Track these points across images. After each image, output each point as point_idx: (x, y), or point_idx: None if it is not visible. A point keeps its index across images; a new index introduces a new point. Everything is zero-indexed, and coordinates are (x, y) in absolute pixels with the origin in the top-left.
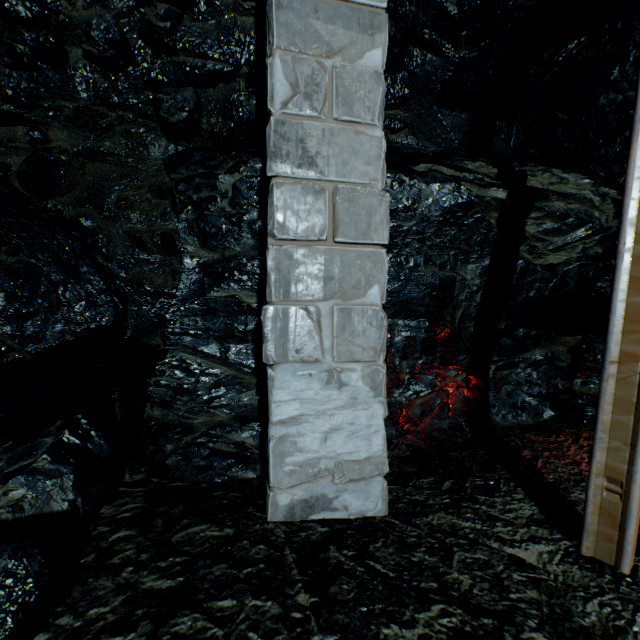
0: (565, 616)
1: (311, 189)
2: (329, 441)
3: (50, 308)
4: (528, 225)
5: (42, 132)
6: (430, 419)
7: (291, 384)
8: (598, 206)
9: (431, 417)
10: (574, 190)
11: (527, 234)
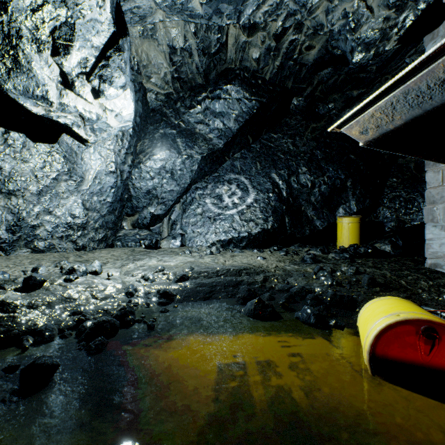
0: None
1: (435, 171)
2: (440, 247)
3: (417, 210)
4: None
5: None
6: None
7: (429, 229)
8: None
9: None
10: None
11: None
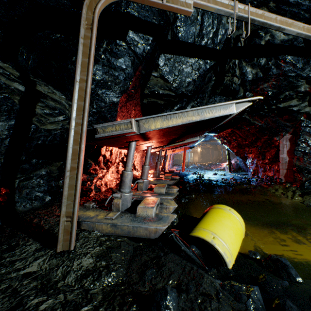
0: (49, 282)
1: None
2: None
3: None
4: (37, 108)
5: None
6: None
7: None
8: (68, 109)
9: None
10: (59, 99)
11: (37, 113)
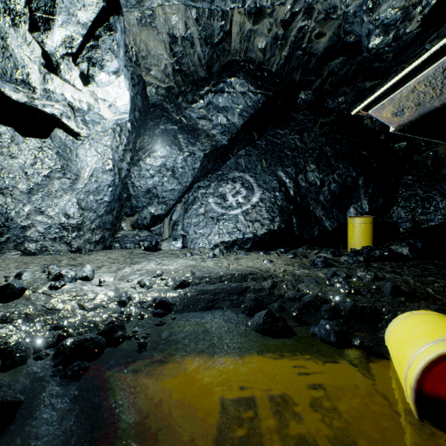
0: None
1: None
2: None
3: (435, 210)
4: None
5: (433, 151)
6: None
7: None
8: None
9: None
10: None
11: None
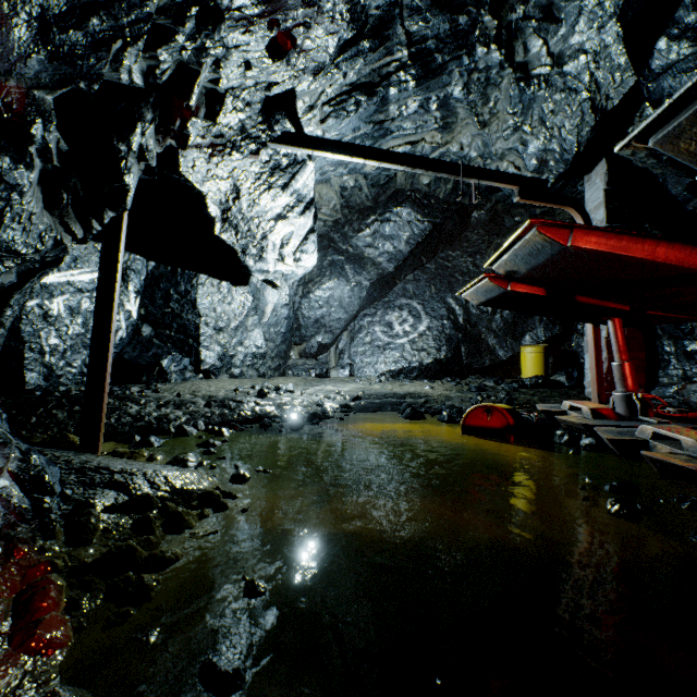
0: None
1: None
2: None
3: None
4: None
5: None
6: (694, 397)
7: (586, 359)
8: None
9: (695, 396)
10: None
11: None
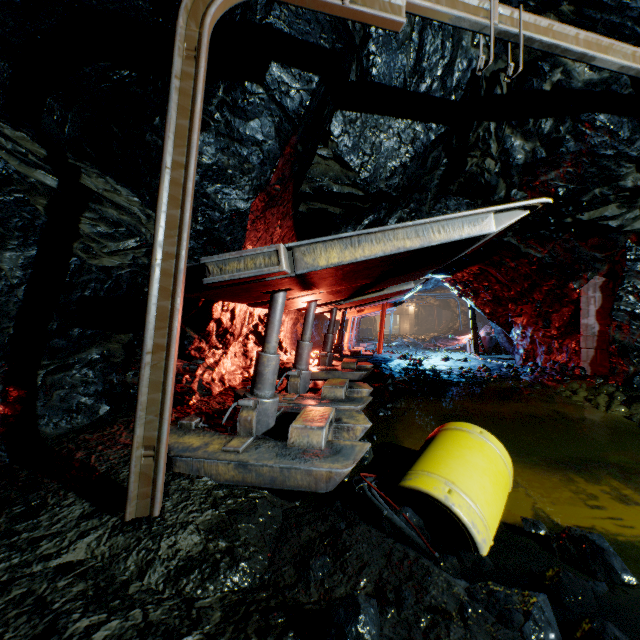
0: (110, 584)
1: None
2: None
3: None
4: (83, 223)
5: None
6: None
7: None
8: (146, 224)
9: None
10: (127, 204)
11: (82, 232)
